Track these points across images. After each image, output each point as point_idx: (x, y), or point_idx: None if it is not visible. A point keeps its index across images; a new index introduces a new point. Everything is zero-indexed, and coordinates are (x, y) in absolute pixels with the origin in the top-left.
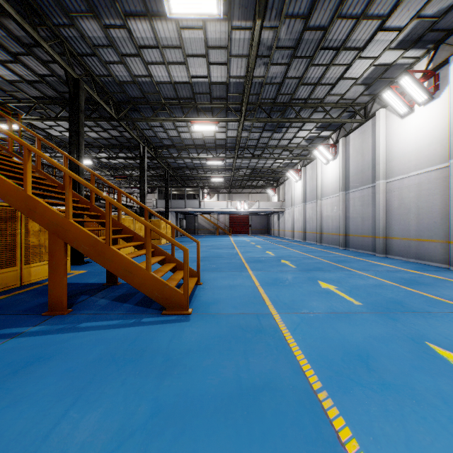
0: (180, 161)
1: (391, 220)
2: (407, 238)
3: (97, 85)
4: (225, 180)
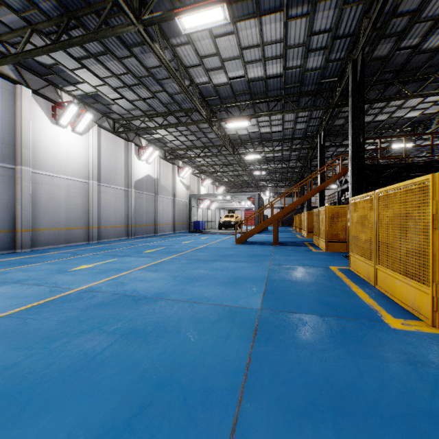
0: None
1: (39, 212)
2: (57, 228)
3: None
4: None
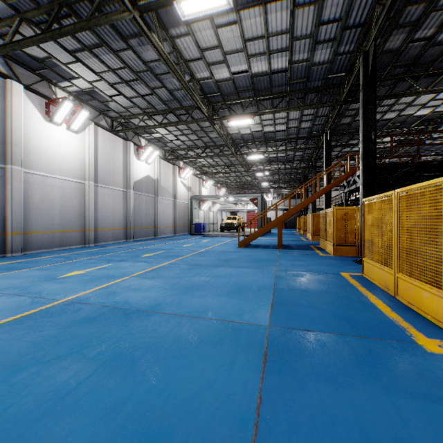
0: None
1: (31, 214)
2: (51, 231)
3: None
4: None
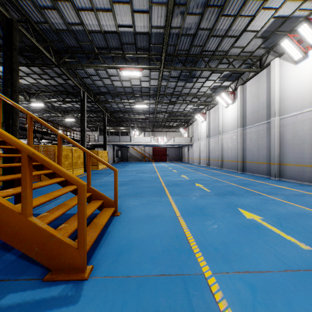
0: (115, 105)
1: (285, 149)
2: (300, 165)
3: (37, 33)
4: (149, 121)
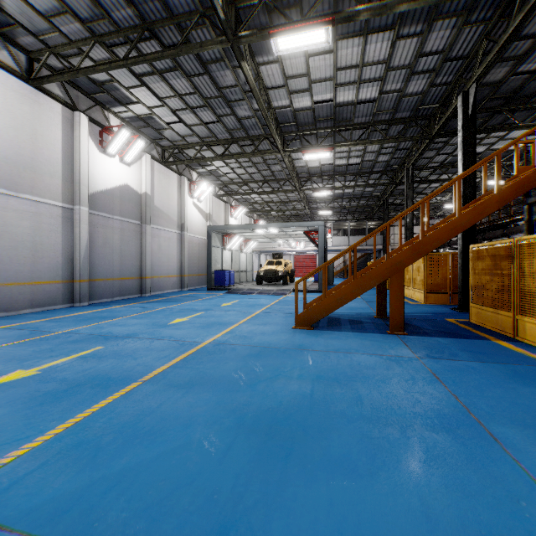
0: None
1: None
2: None
3: None
4: None
